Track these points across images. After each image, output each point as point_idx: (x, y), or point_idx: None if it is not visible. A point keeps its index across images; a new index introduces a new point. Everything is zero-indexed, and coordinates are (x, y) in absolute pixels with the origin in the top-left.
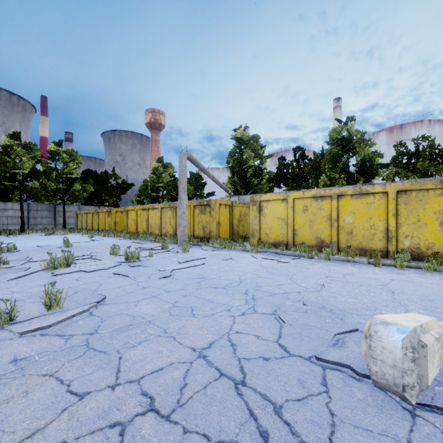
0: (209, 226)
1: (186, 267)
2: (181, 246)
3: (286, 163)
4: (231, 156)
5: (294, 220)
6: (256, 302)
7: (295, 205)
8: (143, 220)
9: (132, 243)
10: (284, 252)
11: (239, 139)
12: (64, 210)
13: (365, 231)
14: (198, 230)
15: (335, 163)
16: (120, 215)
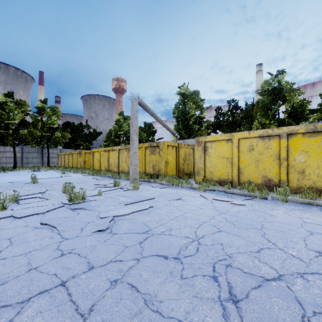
0: (158, 165)
1: (130, 213)
2: (130, 184)
3: (223, 112)
4: (176, 107)
5: (239, 159)
6: (245, 319)
7: (240, 144)
8: (105, 159)
9: (92, 179)
10: (232, 191)
11: (182, 94)
12: (48, 152)
13: (320, 170)
14: (149, 168)
15: (266, 111)
16: (89, 156)
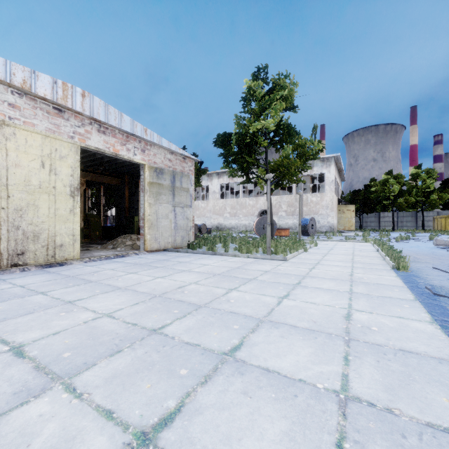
0: None
1: None
2: None
3: None
4: None
5: None
6: None
7: None
8: None
9: None
10: None
11: None
12: (422, 215)
13: None
14: None
15: None
16: None
